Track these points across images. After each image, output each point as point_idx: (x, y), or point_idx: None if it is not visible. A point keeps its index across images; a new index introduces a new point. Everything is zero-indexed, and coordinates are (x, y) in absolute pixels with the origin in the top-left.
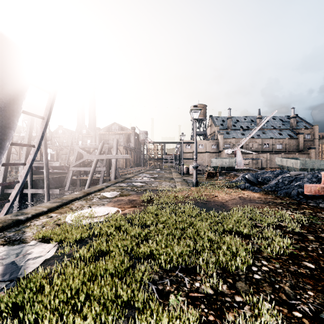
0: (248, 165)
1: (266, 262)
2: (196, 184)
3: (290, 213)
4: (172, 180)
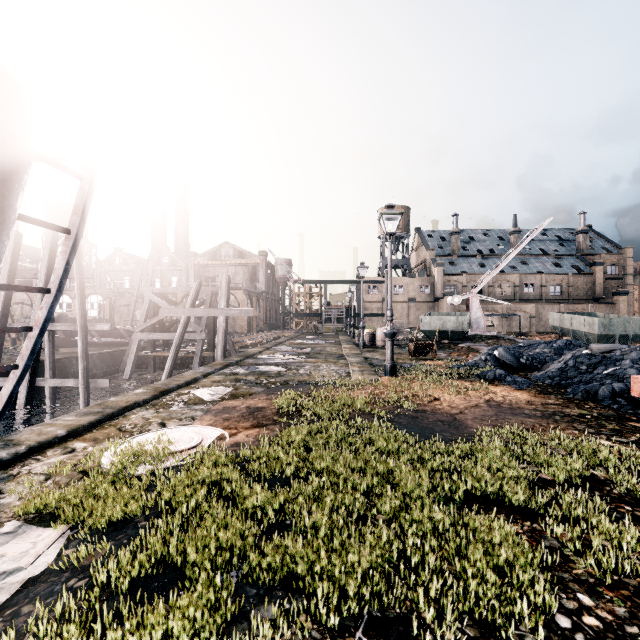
0: (494, 328)
1: (588, 600)
2: (392, 370)
3: (614, 447)
4: (341, 361)
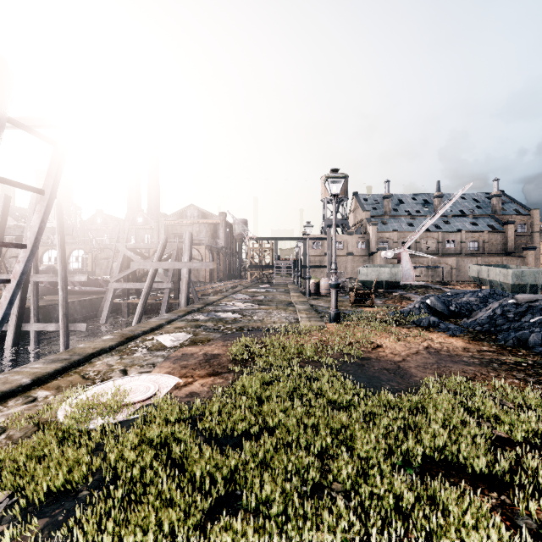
0: (420, 278)
1: None
2: (336, 317)
3: None
4: (290, 308)
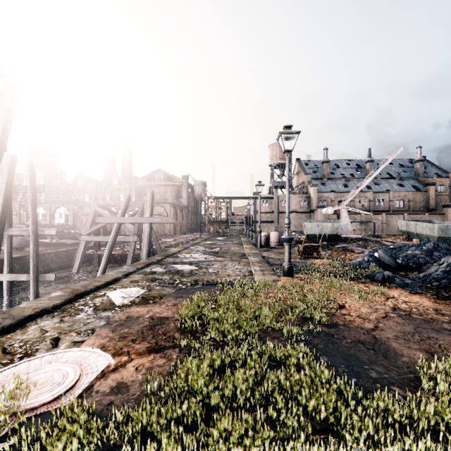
0: (355, 231)
1: None
2: (290, 271)
3: None
4: (244, 260)
